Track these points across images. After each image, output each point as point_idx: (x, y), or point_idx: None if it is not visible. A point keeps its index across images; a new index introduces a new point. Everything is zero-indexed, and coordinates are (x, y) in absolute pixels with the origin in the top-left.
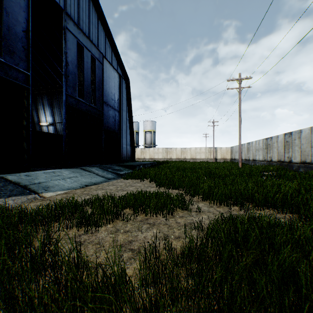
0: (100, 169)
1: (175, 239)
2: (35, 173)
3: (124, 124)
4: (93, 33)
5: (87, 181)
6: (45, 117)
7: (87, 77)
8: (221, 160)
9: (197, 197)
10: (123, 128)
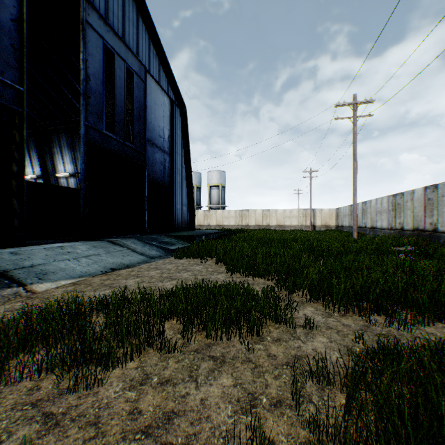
0: (139, 243)
1: (272, 409)
2: (29, 249)
3: (178, 174)
4: (129, 34)
5: (116, 261)
6: (64, 164)
7: (120, 100)
8: (322, 227)
9: (299, 294)
10: (177, 180)
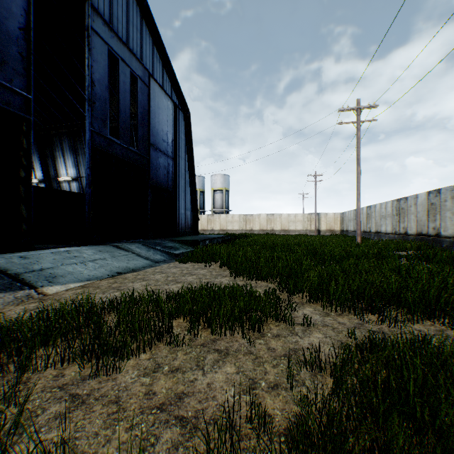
0: (144, 247)
1: (270, 391)
2: (37, 253)
3: (182, 178)
4: (133, 39)
5: (122, 265)
6: (66, 168)
7: (124, 105)
8: (327, 232)
9: (299, 296)
10: (180, 185)
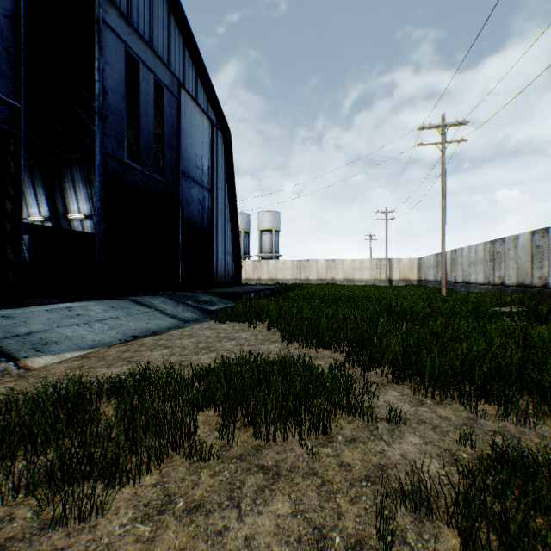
0: (171, 302)
1: None
2: (27, 311)
3: (221, 215)
4: (159, 38)
5: (139, 326)
6: (77, 203)
7: (146, 122)
8: (401, 282)
9: (377, 372)
10: (219, 223)
